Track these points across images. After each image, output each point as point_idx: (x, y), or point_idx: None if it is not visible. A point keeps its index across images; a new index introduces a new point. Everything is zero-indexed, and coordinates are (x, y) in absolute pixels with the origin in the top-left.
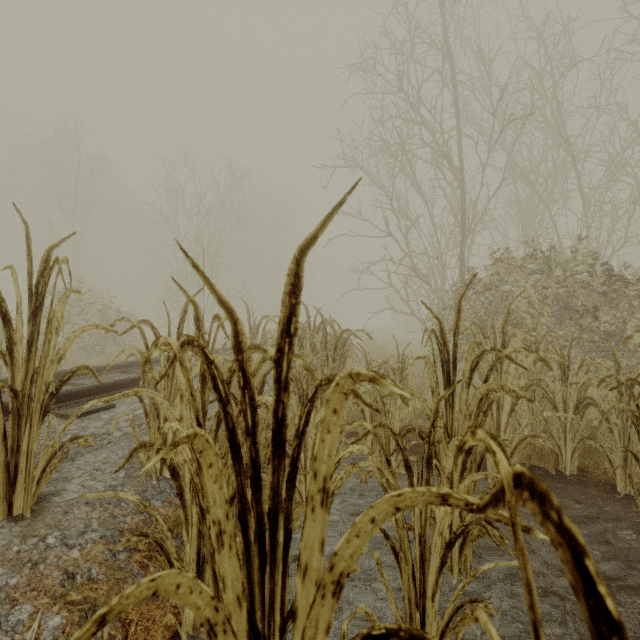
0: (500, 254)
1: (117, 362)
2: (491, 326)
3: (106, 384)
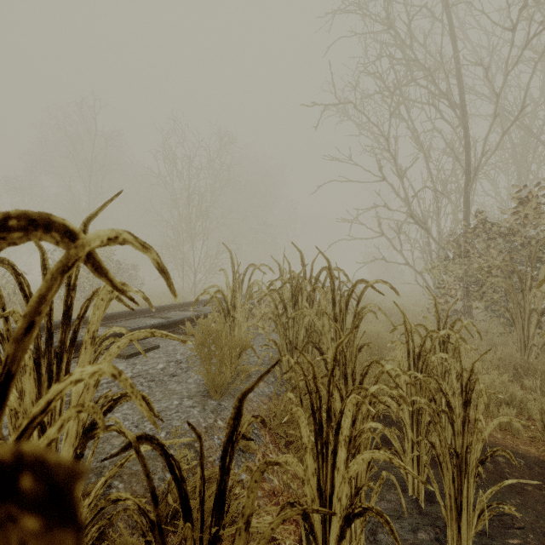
0: (530, 190)
1: None
2: (530, 276)
3: None
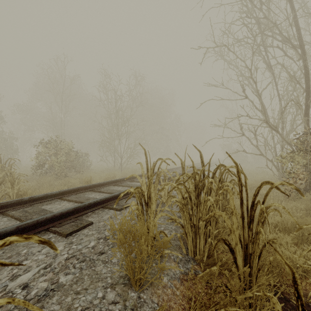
0: None
1: (53, 192)
2: None
3: (5, 232)
